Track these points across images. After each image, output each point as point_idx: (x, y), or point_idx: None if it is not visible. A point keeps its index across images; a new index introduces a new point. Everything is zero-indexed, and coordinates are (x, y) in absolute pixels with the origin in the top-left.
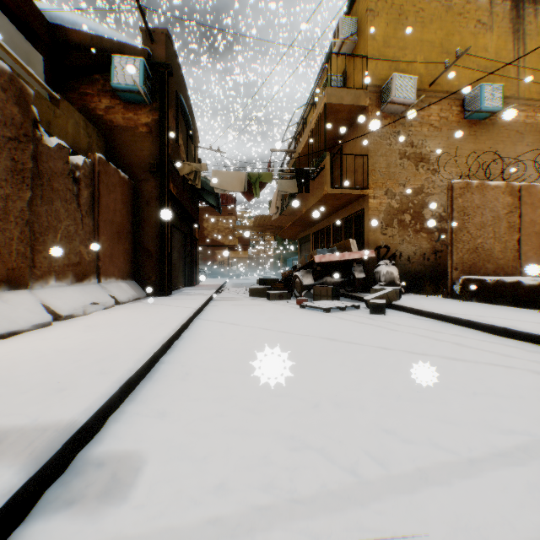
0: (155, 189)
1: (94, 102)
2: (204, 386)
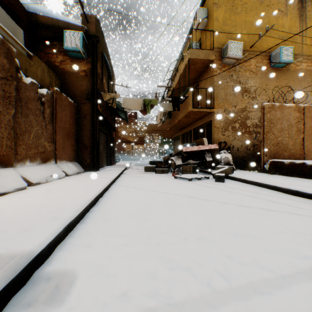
0: (89, 108)
1: (54, 58)
2: (116, 227)
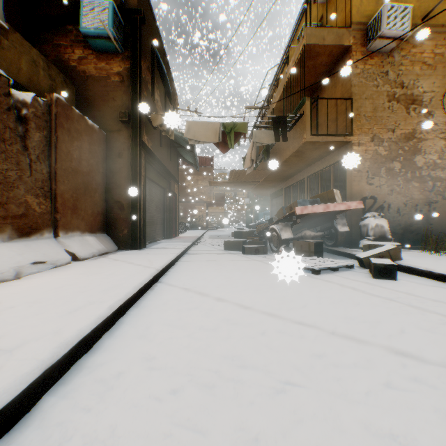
0: (127, 140)
1: (68, 53)
2: None
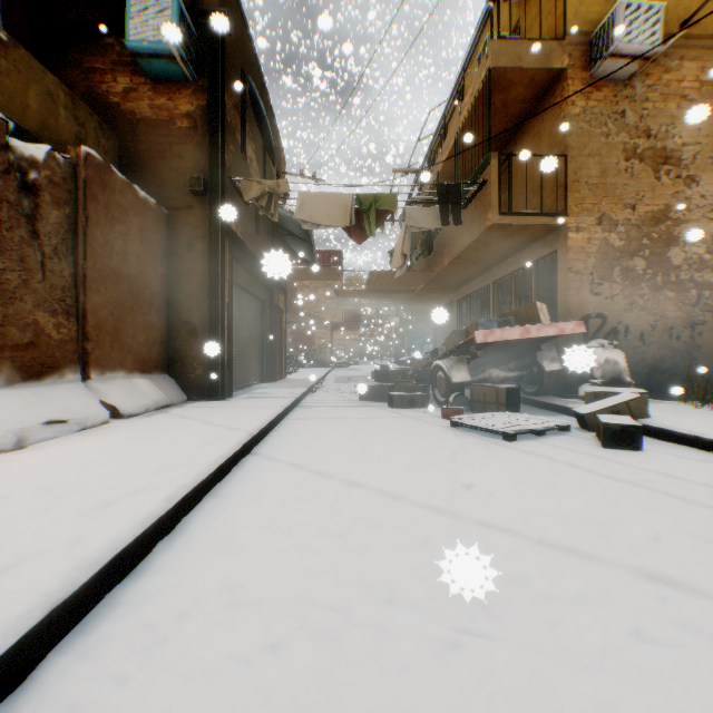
0: (202, 222)
1: (106, 83)
2: None
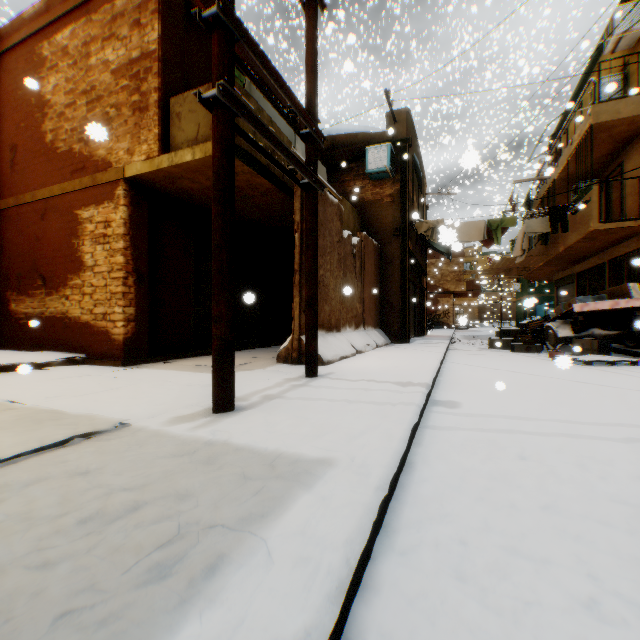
0: (397, 250)
1: (350, 186)
2: (476, 390)
